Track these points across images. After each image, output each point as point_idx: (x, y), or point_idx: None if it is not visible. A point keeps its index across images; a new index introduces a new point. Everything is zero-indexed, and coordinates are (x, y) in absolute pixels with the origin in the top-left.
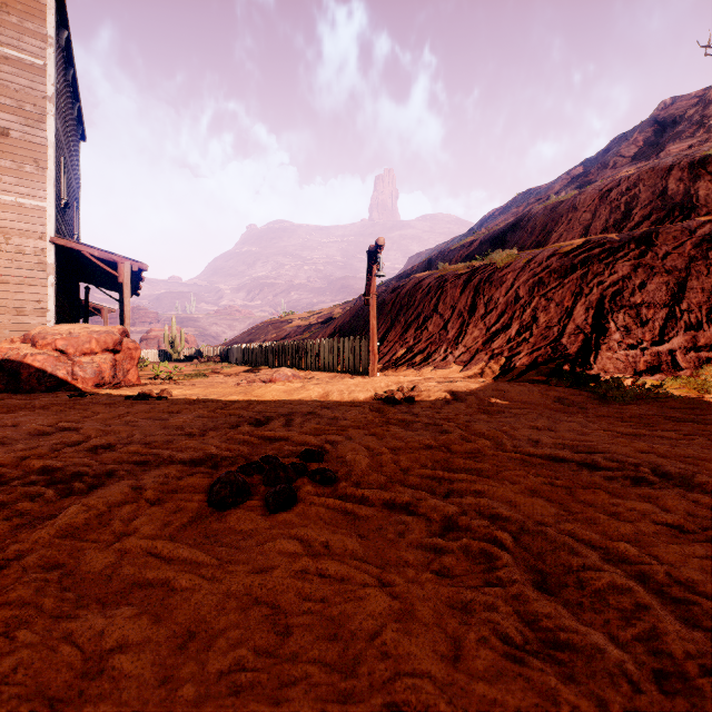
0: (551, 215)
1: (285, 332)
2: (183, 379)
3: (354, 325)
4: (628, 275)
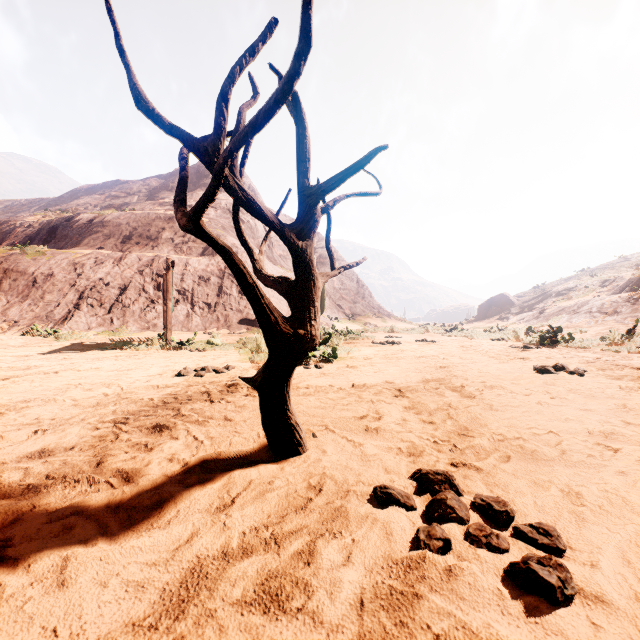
0: (89, 224)
1: None
2: None
3: None
4: (103, 278)
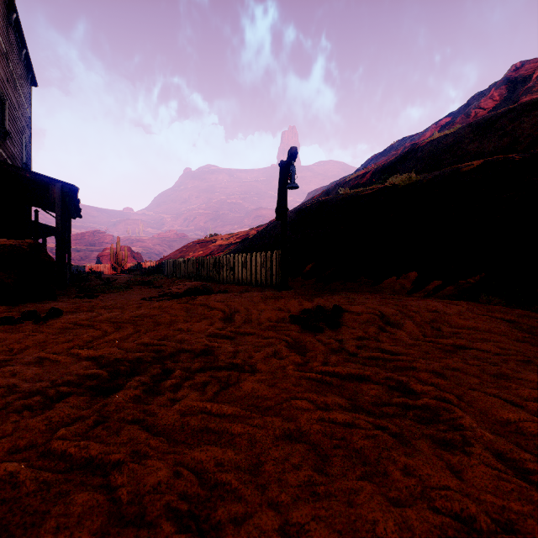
0: (439, 145)
1: (209, 249)
2: (103, 292)
3: (266, 243)
4: None
